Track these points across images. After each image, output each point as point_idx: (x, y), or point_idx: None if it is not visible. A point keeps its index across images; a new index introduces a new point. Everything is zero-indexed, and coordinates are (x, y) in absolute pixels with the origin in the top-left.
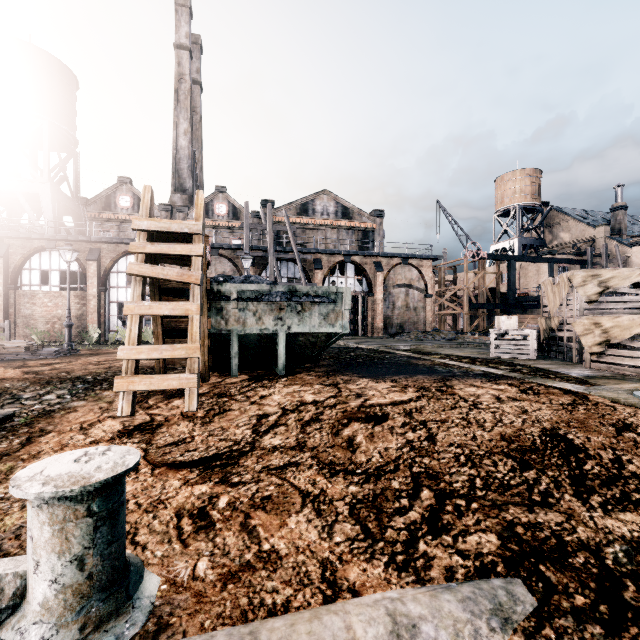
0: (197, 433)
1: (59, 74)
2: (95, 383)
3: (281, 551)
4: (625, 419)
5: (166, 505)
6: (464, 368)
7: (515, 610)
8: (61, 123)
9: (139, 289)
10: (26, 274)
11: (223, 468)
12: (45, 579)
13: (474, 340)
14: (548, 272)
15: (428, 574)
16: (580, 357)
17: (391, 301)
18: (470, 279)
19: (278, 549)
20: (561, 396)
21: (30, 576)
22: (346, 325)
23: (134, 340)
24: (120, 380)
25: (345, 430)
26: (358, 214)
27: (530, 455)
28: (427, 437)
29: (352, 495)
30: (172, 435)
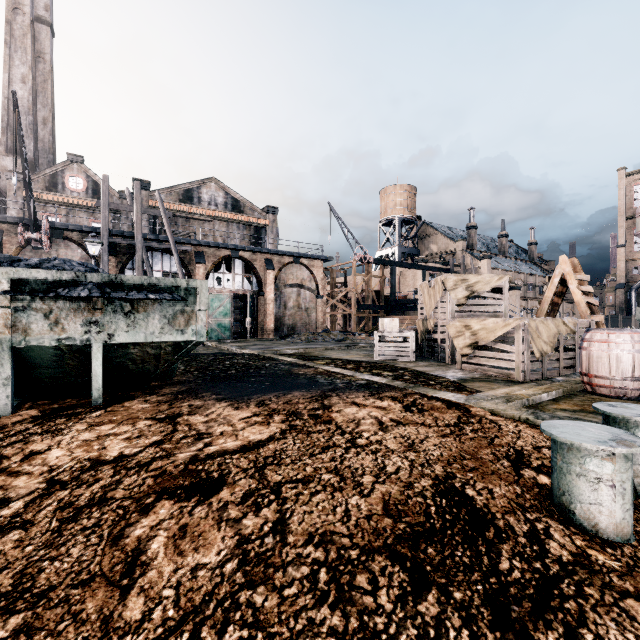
0: None
1: None
2: None
3: None
4: (514, 443)
5: None
6: (348, 377)
7: None
8: None
9: None
10: None
11: None
12: None
13: (361, 341)
14: (422, 278)
15: None
16: (452, 358)
17: (282, 301)
18: (359, 282)
19: None
20: (446, 412)
21: None
22: (202, 331)
23: None
24: None
25: (139, 524)
26: (250, 208)
27: (425, 548)
28: (275, 524)
29: None
30: None
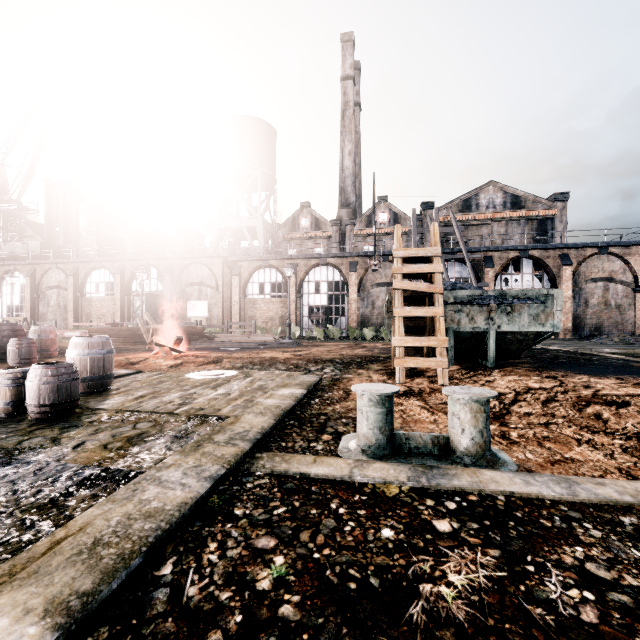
0: None
1: (266, 133)
2: (346, 364)
3: (579, 459)
4: None
5: None
6: None
7: None
8: (267, 170)
9: (401, 299)
10: (250, 286)
11: (496, 419)
12: (467, 437)
13: None
14: None
15: None
16: None
17: (582, 298)
18: None
19: (576, 458)
20: None
21: (458, 436)
22: (557, 325)
23: (401, 333)
24: (397, 359)
25: (587, 409)
26: (532, 201)
27: None
28: None
29: (619, 444)
30: (436, 399)
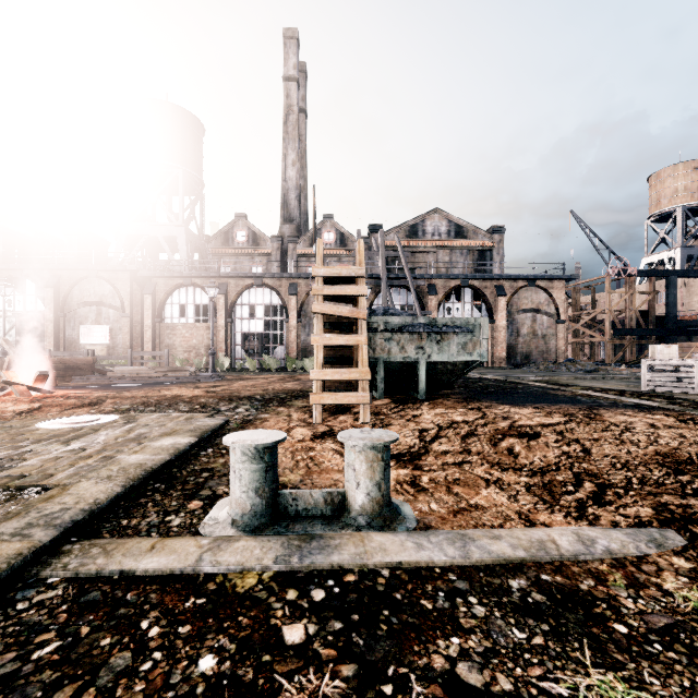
0: None
1: (191, 126)
2: (266, 401)
3: (484, 505)
4: None
5: None
6: (611, 399)
7: (666, 542)
8: (192, 170)
9: (320, 324)
10: (168, 308)
11: (411, 461)
12: (363, 492)
13: (620, 372)
14: None
15: (598, 522)
16: None
17: (515, 328)
18: (613, 300)
19: (481, 504)
20: None
21: (353, 491)
22: (484, 354)
23: (320, 365)
24: (314, 395)
25: (502, 442)
26: (473, 232)
27: (685, 466)
28: (582, 450)
29: (525, 482)
30: None
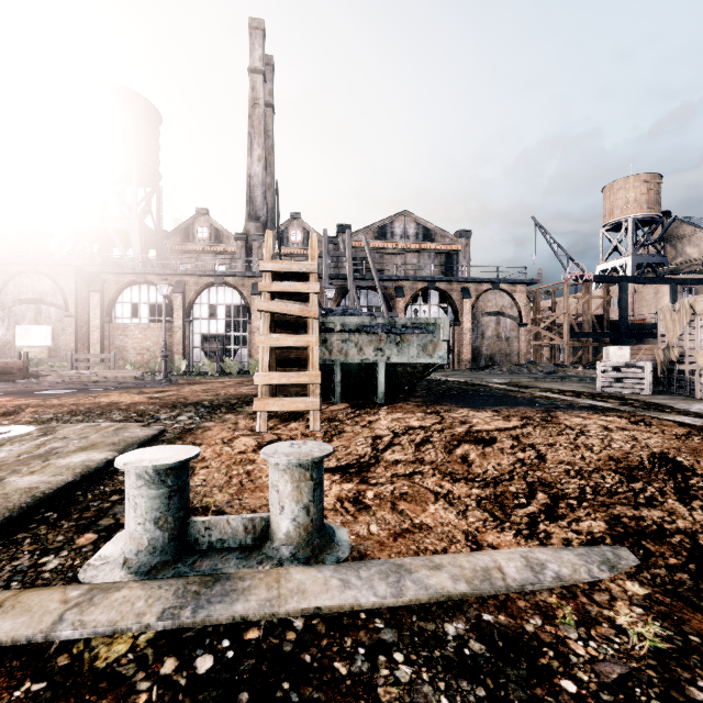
0: None
1: (145, 112)
2: (214, 408)
3: (429, 524)
4: None
5: (326, 494)
6: (568, 401)
7: (620, 563)
8: (147, 160)
9: (267, 323)
10: (119, 307)
11: (359, 473)
12: (288, 518)
13: (577, 374)
14: (670, 295)
15: (549, 541)
16: None
17: (480, 330)
18: (572, 304)
19: (426, 523)
20: (675, 428)
21: (276, 516)
22: (444, 356)
23: (266, 368)
24: (258, 402)
25: (457, 450)
26: (441, 235)
27: (637, 472)
28: (537, 456)
29: (476, 494)
30: None
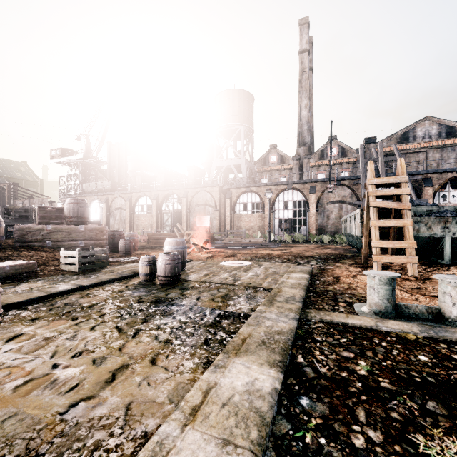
0: (424, 286)
1: (247, 99)
2: (324, 259)
3: None
4: None
5: None
6: None
7: None
8: (248, 124)
9: (375, 213)
10: (237, 205)
11: None
12: None
13: None
14: None
15: None
16: None
17: None
18: None
19: None
20: None
21: (449, 308)
22: None
23: (377, 238)
24: (375, 256)
25: None
26: None
27: None
28: None
29: None
30: (409, 285)
